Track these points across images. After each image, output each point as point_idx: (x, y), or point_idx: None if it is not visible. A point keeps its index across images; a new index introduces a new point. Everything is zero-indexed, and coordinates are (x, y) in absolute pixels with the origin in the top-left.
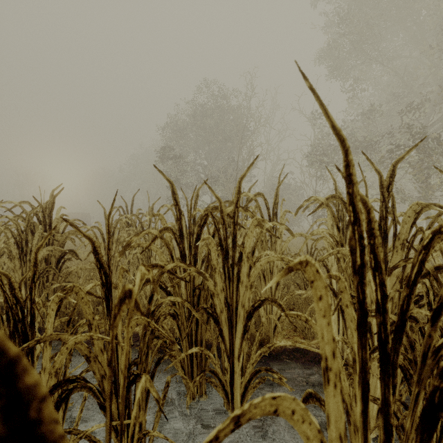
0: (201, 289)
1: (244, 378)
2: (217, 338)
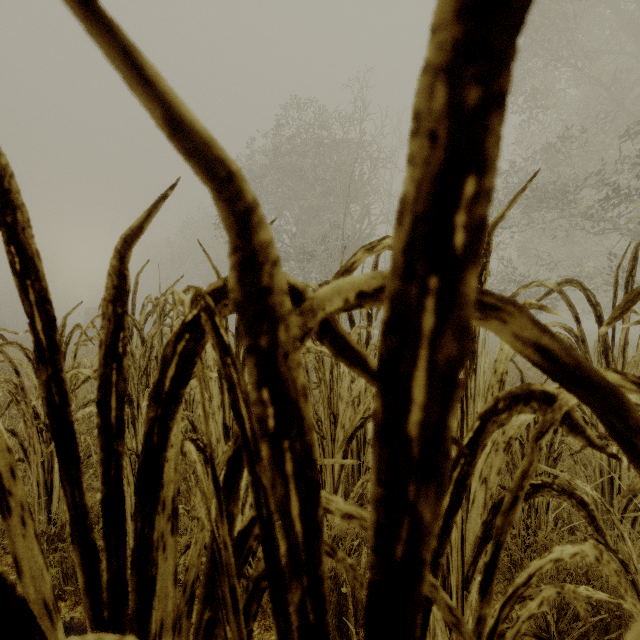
0: None
1: None
2: None
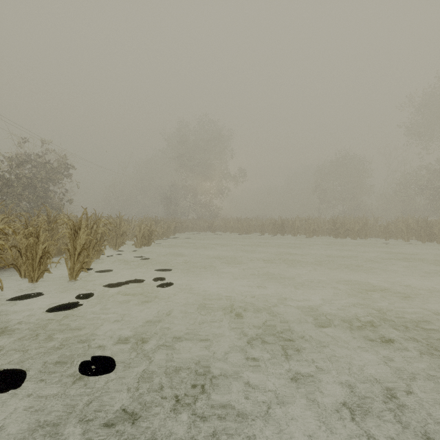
0: None
1: None
2: None
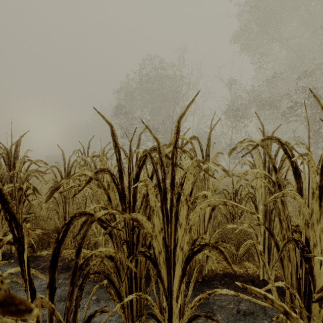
0: (140, 228)
1: (182, 320)
2: (155, 275)
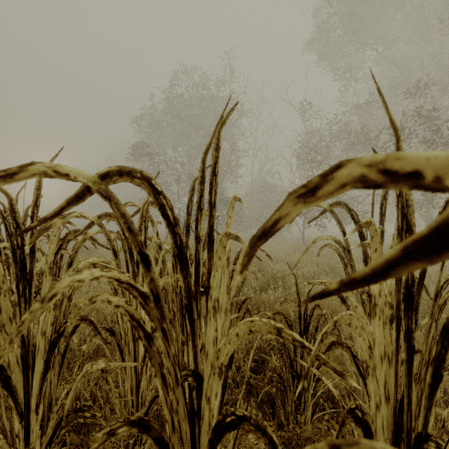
0: None
1: None
2: None
